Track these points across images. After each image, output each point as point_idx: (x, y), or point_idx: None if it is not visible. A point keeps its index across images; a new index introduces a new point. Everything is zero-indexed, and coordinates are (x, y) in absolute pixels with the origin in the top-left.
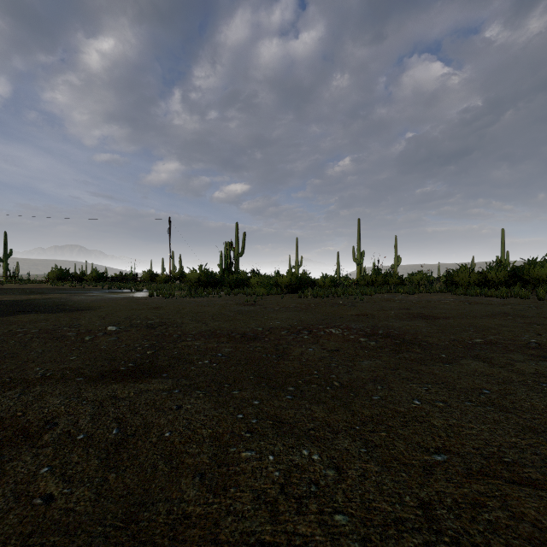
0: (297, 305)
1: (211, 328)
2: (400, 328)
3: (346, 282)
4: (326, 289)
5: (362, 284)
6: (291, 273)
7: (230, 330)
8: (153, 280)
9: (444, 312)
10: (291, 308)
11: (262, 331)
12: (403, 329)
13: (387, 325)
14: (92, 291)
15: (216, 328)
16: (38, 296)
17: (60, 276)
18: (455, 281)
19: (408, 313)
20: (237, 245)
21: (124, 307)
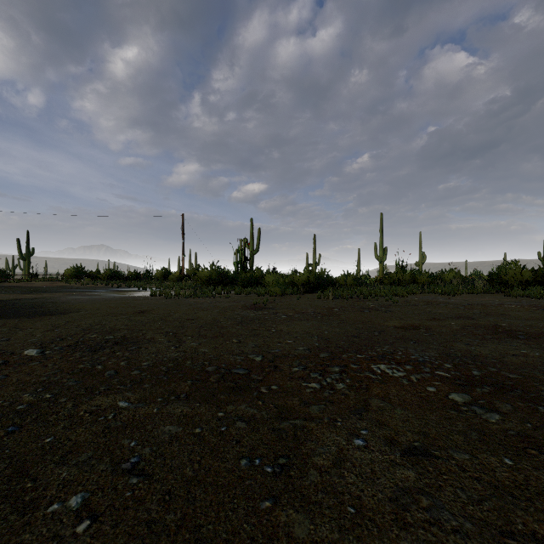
0: (316, 310)
1: (181, 354)
2: (502, 362)
3: (368, 281)
4: (349, 288)
5: (387, 283)
6: (309, 271)
7: (209, 359)
8: (167, 278)
9: (530, 324)
10: (308, 314)
11: (262, 362)
12: (511, 365)
13: (471, 352)
14: (99, 289)
15: (189, 354)
16: (33, 295)
17: (75, 274)
18: (502, 280)
19: (477, 325)
20: (251, 242)
21: (107, 310)
